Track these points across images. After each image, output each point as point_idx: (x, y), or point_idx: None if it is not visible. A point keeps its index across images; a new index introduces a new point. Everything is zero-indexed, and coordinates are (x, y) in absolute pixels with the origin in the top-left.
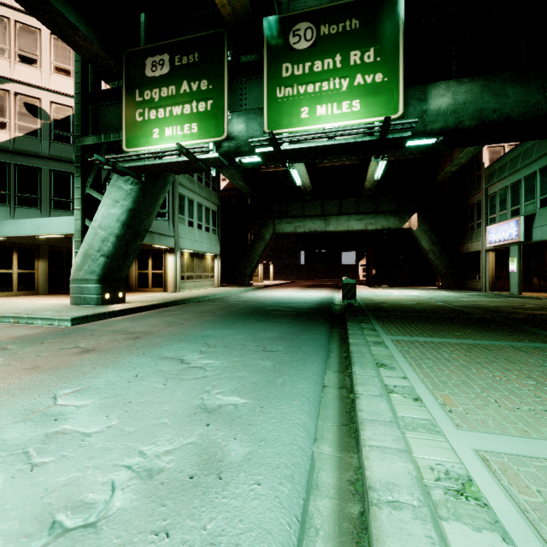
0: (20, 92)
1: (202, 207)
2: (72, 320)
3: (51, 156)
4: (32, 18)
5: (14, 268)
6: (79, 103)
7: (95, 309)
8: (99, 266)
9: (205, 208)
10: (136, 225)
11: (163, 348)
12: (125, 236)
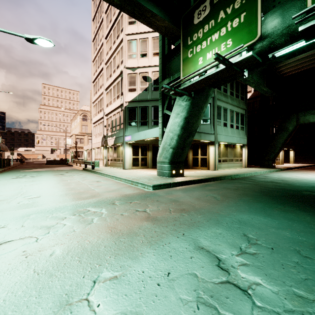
0: (141, 72)
1: (233, 112)
2: (152, 186)
3: (152, 99)
4: (145, 34)
5: (139, 155)
6: (161, 63)
7: (166, 180)
8: (169, 154)
9: (235, 112)
10: (189, 127)
11: (201, 230)
12: (182, 135)
